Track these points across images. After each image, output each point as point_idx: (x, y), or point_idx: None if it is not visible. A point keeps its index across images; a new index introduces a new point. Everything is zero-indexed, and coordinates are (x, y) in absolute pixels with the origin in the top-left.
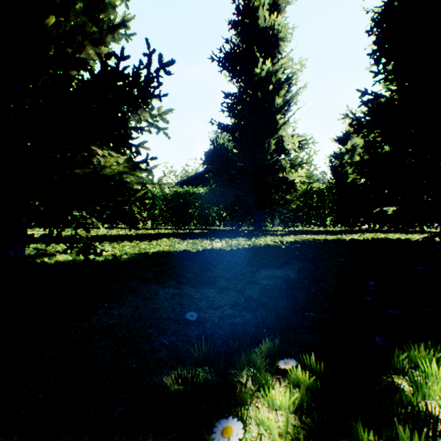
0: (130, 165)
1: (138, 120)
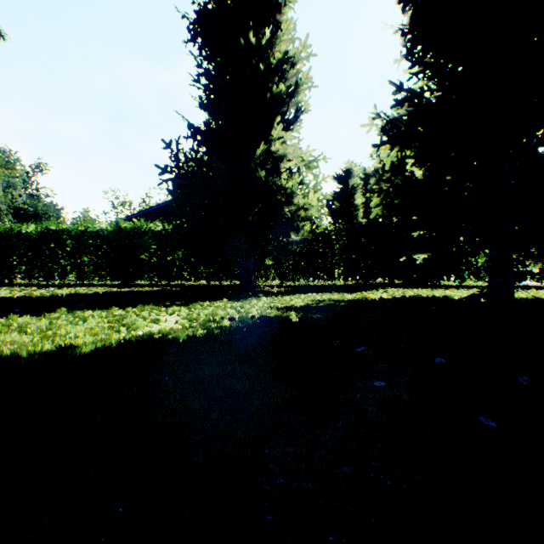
0: None
1: None
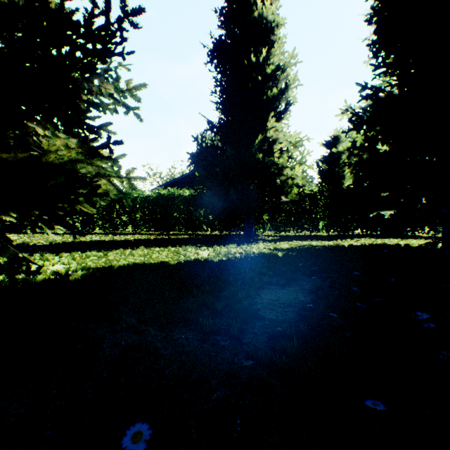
0: (86, 151)
1: (96, 91)
